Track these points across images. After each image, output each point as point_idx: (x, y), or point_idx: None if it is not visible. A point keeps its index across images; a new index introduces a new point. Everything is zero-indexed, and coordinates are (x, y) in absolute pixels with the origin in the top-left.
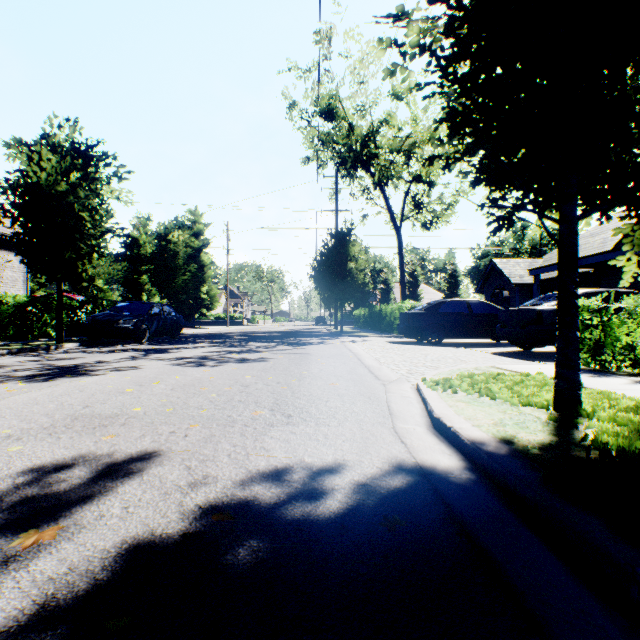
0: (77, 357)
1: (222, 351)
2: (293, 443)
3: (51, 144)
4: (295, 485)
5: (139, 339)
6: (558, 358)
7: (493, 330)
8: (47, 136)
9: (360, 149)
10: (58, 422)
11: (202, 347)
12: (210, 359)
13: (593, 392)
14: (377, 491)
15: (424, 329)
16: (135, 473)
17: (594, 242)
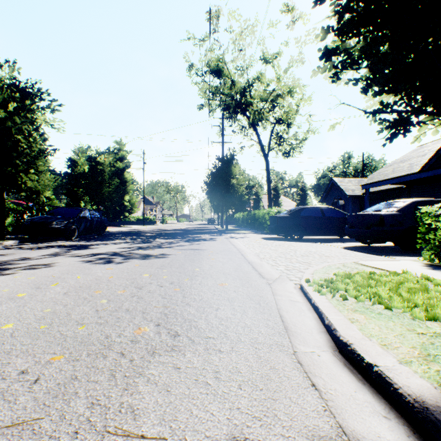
0: (6, 254)
1: (132, 247)
2: (174, 394)
3: None
4: None
5: (69, 237)
6: None
7: (340, 229)
8: None
9: (239, 98)
10: None
11: (118, 243)
12: (119, 255)
13: None
14: None
15: (289, 228)
16: None
17: (404, 166)
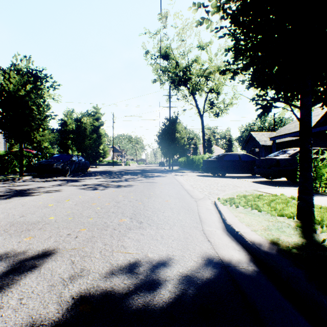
0: (28, 184)
1: (108, 181)
2: (142, 242)
3: (16, 69)
4: (140, 277)
5: (65, 174)
6: (300, 188)
7: (252, 169)
8: (14, 65)
9: (182, 75)
10: (1, 227)
11: (98, 178)
12: (101, 185)
13: (317, 207)
14: (195, 282)
15: (216, 169)
16: (36, 267)
17: None
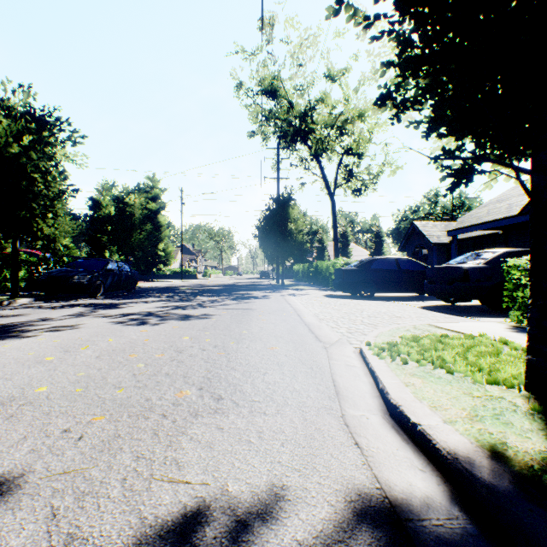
0: (23, 314)
1: (169, 306)
2: (217, 450)
3: (5, 108)
4: None
5: (93, 294)
6: (533, 331)
7: (419, 285)
8: (1, 100)
9: (299, 124)
10: None
11: (152, 302)
12: (154, 316)
13: None
14: None
15: (357, 284)
16: None
17: (501, 207)
